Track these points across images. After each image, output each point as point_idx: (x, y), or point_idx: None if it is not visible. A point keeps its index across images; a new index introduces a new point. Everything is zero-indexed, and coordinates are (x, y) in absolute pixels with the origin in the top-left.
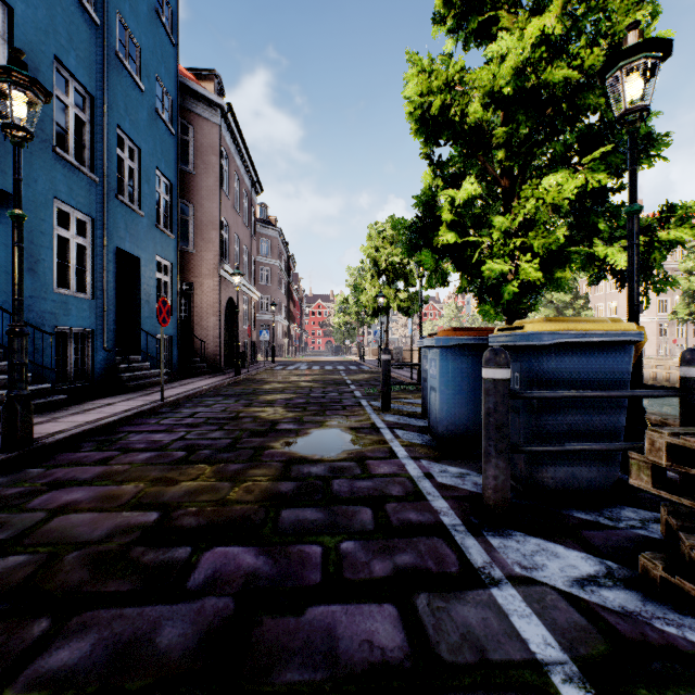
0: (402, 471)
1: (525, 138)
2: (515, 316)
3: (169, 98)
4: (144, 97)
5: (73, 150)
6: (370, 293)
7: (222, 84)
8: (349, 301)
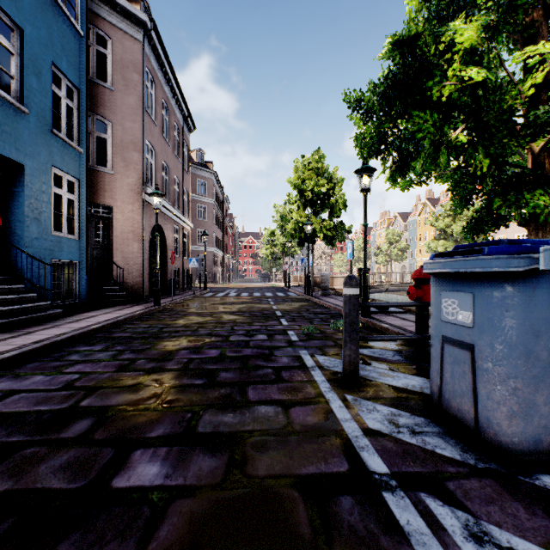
0: None
1: None
2: (549, 225)
3: None
4: None
5: None
6: (297, 223)
7: (149, 10)
8: (275, 234)
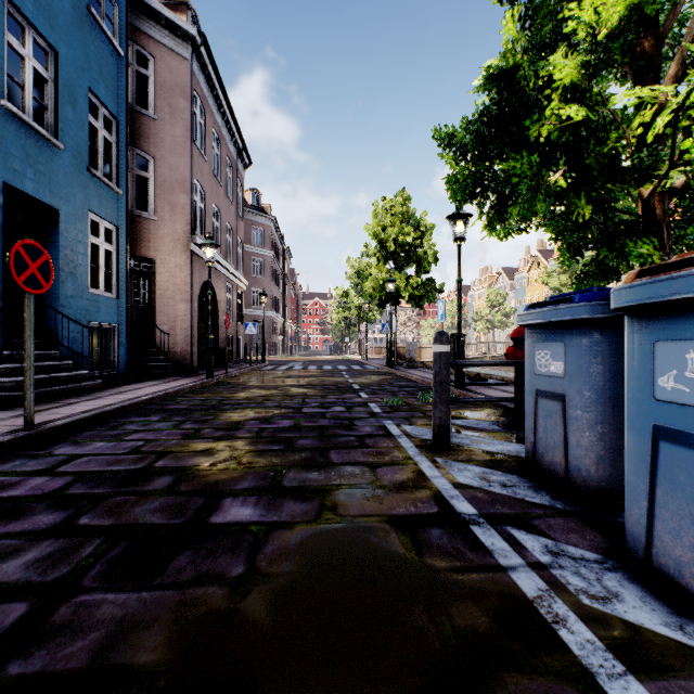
0: None
1: None
2: None
3: (115, 4)
4: None
5: None
6: (377, 280)
7: (197, 21)
8: (348, 295)
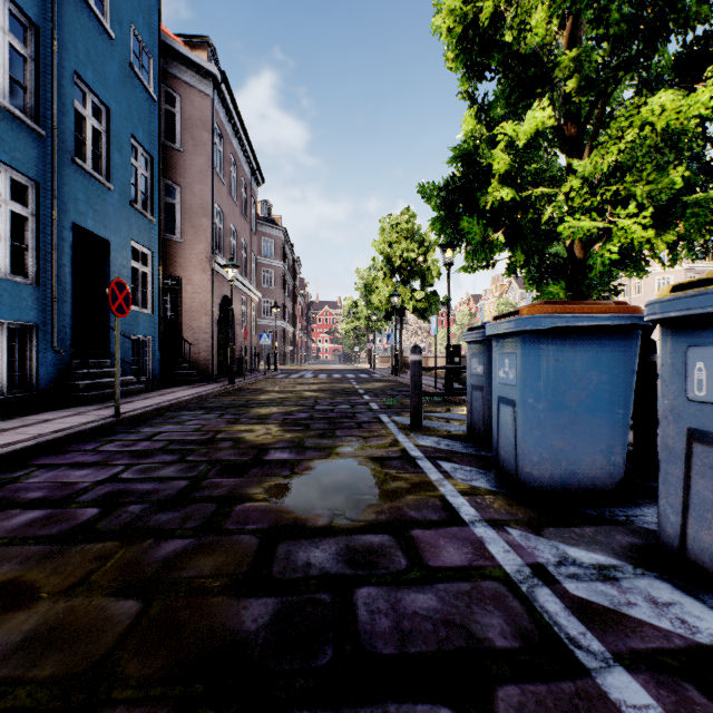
0: (485, 561)
1: (610, 54)
2: None
3: (150, 56)
4: (115, 46)
5: (6, 90)
6: (383, 293)
7: (216, 55)
8: (358, 305)
